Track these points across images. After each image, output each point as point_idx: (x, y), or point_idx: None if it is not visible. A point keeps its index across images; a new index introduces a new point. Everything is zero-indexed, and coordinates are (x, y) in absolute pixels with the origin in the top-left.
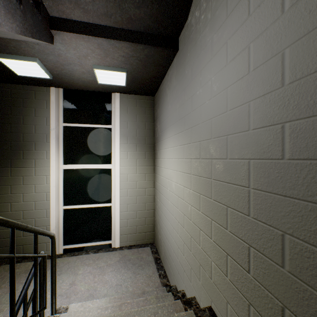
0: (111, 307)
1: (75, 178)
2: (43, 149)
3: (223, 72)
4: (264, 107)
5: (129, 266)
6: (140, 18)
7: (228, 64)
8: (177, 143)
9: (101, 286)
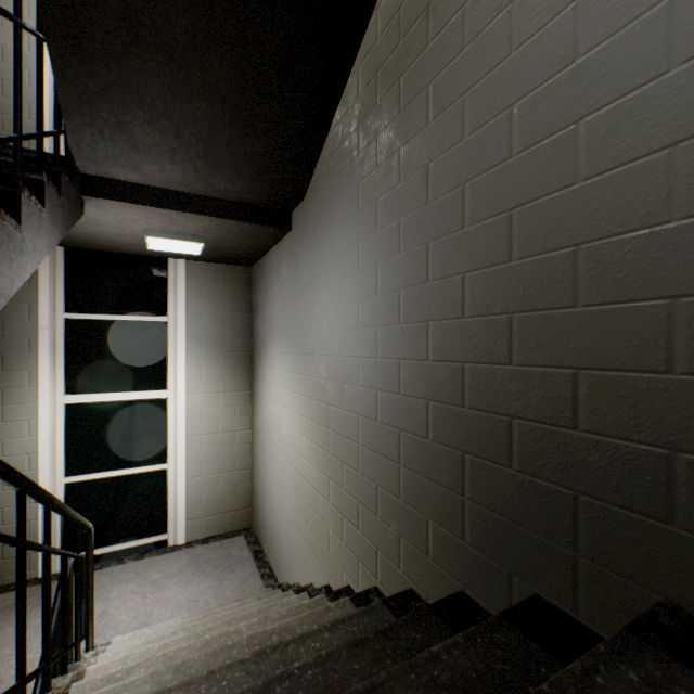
0: (190, 622)
1: (92, 420)
2: (23, 367)
3: (339, 309)
4: (367, 369)
5: (207, 570)
6: (235, 191)
7: (343, 303)
8: (290, 367)
9: (160, 608)
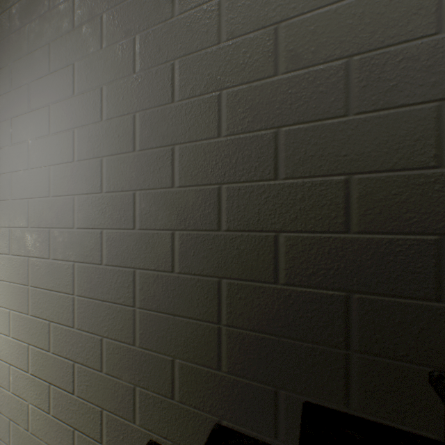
0: None
1: None
2: None
3: (45, 142)
4: (88, 207)
5: None
6: None
7: (51, 135)
8: None
9: None
